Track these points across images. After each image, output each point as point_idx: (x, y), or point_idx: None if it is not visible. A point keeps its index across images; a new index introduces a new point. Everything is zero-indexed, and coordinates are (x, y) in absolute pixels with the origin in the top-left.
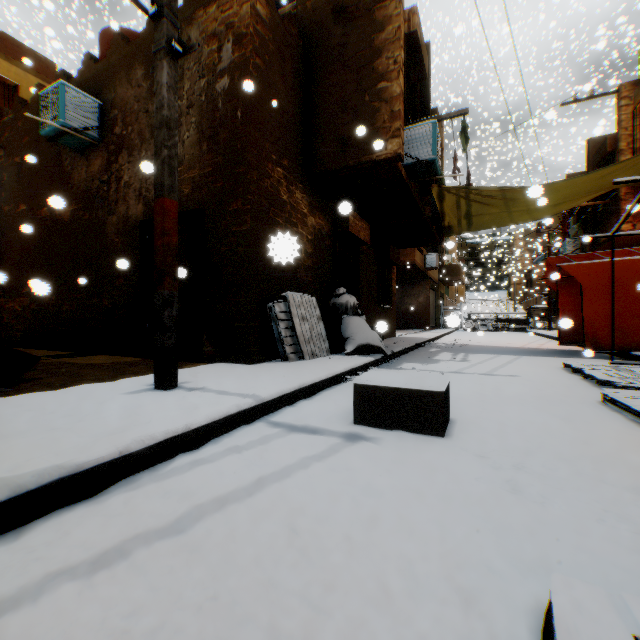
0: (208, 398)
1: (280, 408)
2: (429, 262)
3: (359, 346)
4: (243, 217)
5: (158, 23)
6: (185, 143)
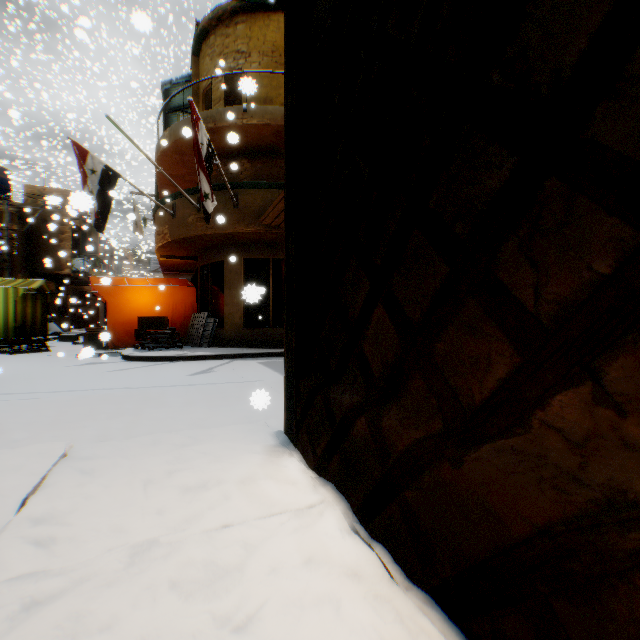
0: None
1: None
2: None
3: (55, 332)
4: None
5: (7, 263)
6: None
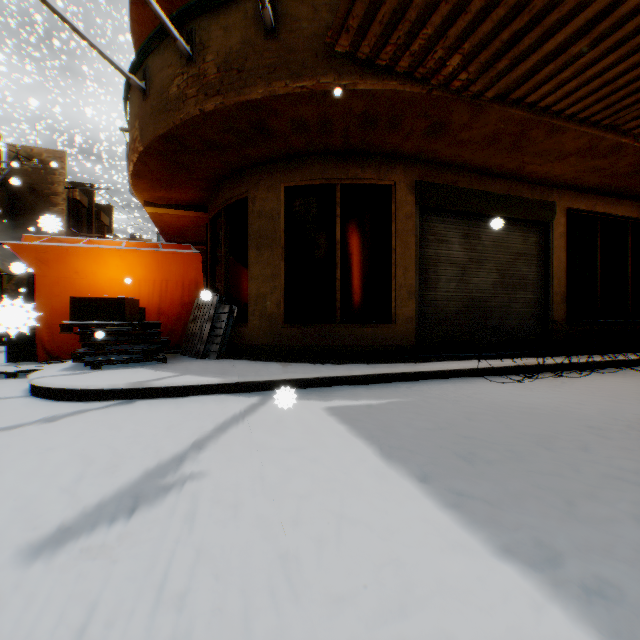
0: None
1: None
2: None
3: None
4: None
5: None
6: None
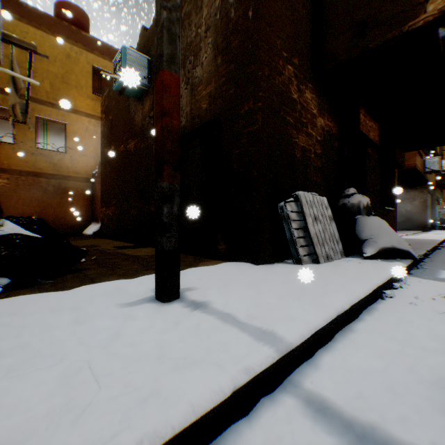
0: (206, 334)
1: (312, 351)
2: (428, 166)
3: (381, 249)
4: (254, 116)
5: None
6: (203, 64)
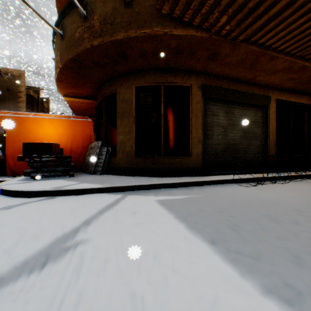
0: None
1: None
2: None
3: None
4: None
5: None
6: None
